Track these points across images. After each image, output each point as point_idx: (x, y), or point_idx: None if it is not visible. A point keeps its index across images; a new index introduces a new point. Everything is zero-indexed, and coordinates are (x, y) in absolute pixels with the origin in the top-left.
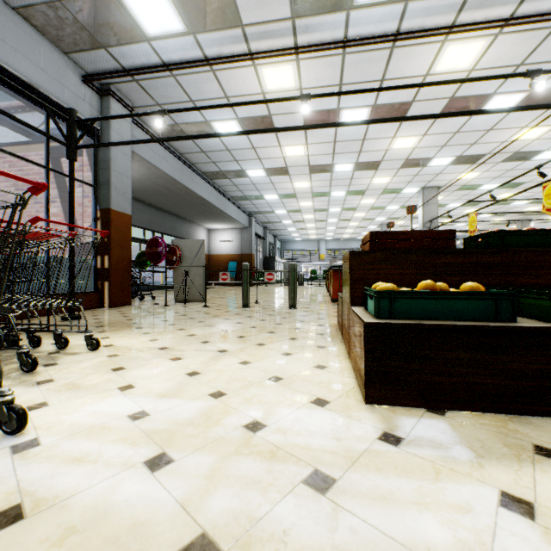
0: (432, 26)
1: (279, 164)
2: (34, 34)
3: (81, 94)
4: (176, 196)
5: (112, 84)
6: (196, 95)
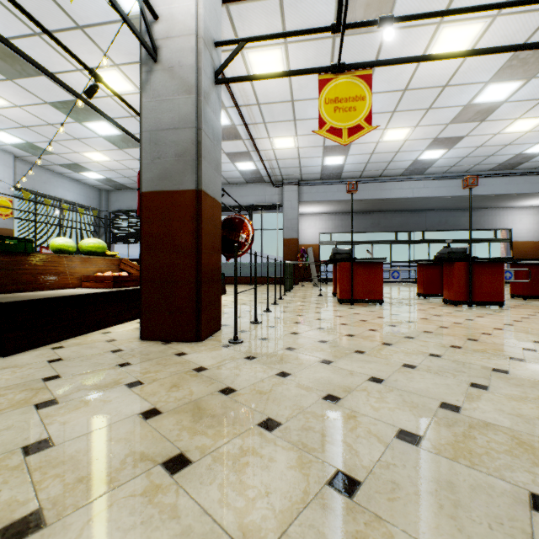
0: (239, 91)
1: (421, 142)
2: (254, 185)
3: (273, 193)
4: (390, 203)
5: (284, 180)
6: (296, 165)
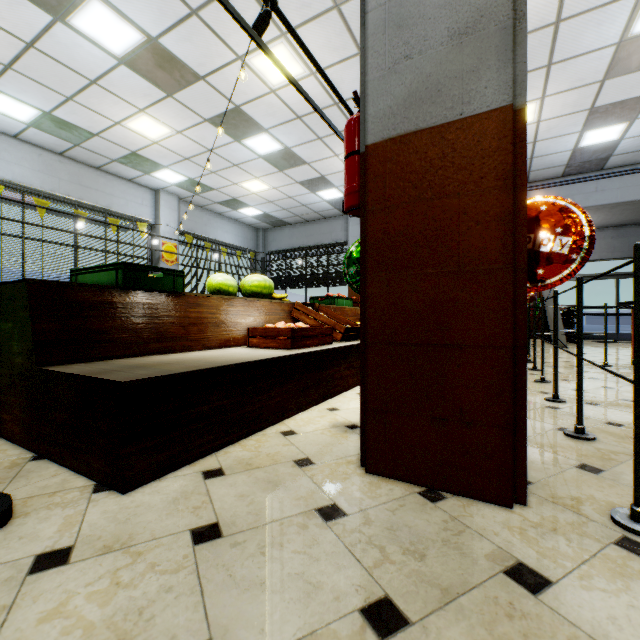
0: None
1: None
2: None
3: None
4: None
5: None
6: None
